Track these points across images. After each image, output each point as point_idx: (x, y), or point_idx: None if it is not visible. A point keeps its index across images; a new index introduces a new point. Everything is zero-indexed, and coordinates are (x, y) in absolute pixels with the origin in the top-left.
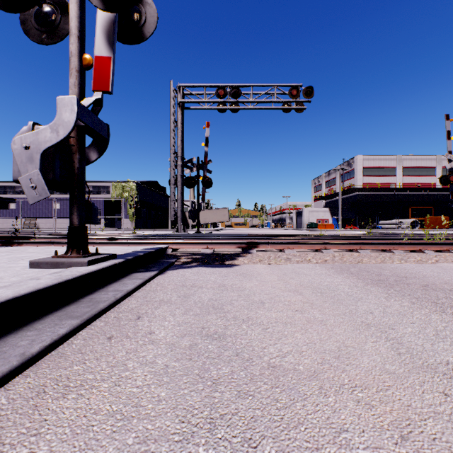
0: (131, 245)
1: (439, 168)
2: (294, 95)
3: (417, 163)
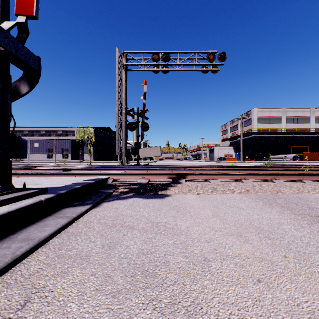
0: (77, 176)
1: (312, 117)
2: (211, 59)
3: (297, 114)
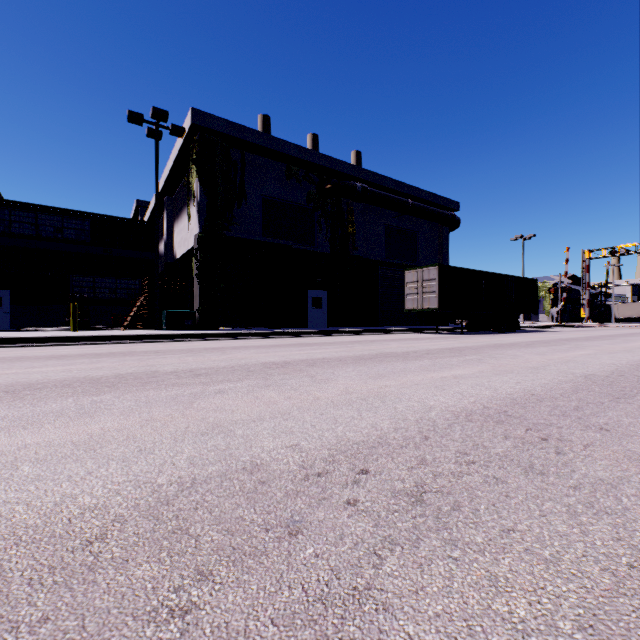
0: (565, 324)
1: None
2: None
3: None
